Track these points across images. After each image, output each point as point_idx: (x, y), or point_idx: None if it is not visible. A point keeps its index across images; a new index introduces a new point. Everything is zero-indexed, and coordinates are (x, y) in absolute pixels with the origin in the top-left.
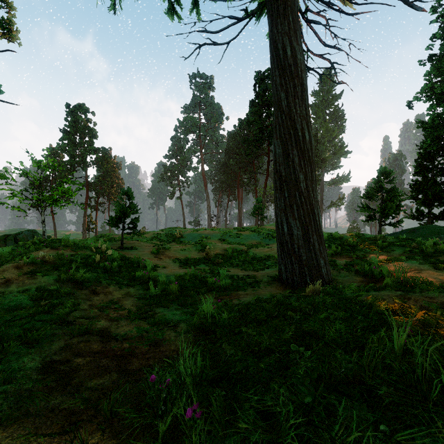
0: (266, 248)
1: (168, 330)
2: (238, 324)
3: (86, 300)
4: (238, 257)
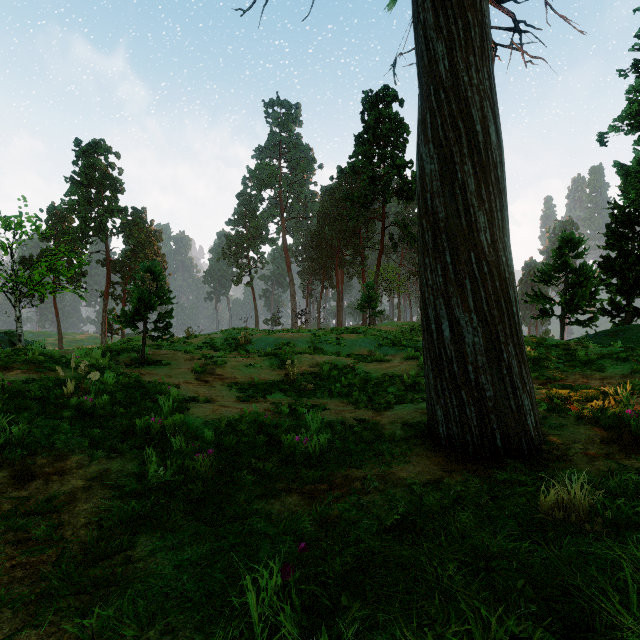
0: (384, 361)
1: None
2: None
3: None
4: (341, 377)
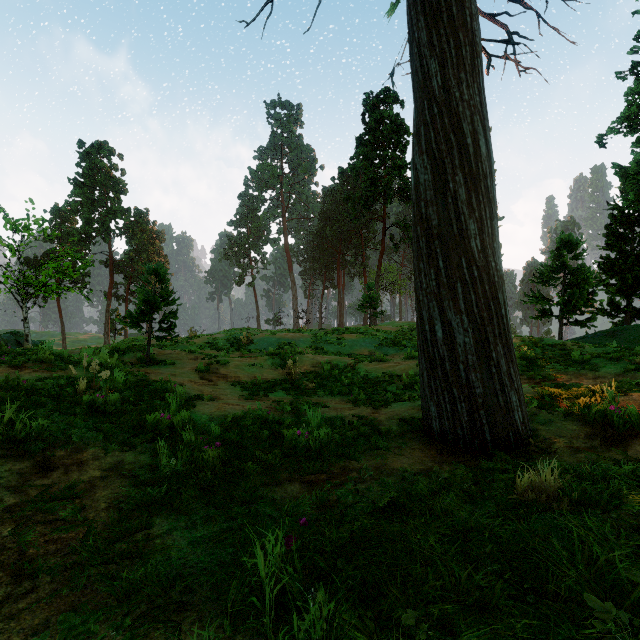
0: (384, 361)
1: (158, 623)
2: (361, 633)
3: (11, 490)
4: (341, 377)
